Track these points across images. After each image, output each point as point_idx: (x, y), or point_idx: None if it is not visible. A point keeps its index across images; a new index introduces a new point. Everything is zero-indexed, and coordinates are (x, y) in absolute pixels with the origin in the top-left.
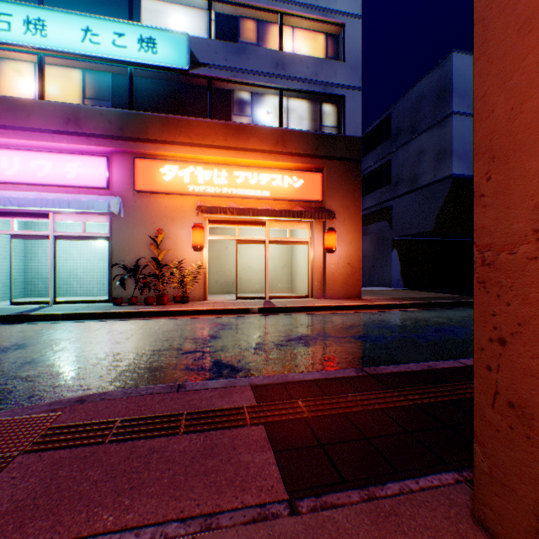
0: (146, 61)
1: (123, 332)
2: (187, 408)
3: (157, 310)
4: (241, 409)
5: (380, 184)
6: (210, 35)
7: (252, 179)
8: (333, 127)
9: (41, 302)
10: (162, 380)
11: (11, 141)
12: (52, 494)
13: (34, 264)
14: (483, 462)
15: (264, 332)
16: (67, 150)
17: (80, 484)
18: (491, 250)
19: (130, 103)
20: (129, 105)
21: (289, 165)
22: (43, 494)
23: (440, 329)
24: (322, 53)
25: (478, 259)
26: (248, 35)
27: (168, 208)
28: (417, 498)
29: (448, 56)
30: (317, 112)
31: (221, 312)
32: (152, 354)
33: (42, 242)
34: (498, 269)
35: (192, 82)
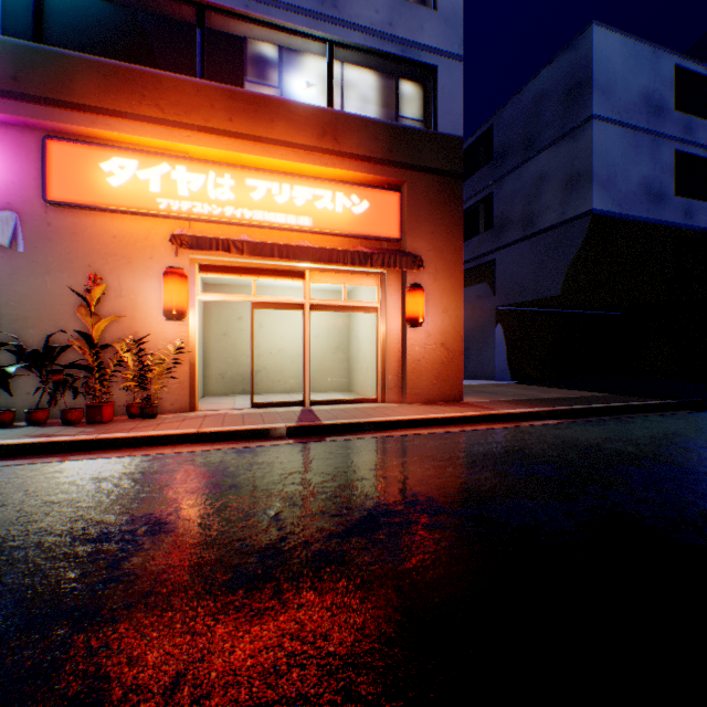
0: None
1: None
2: None
3: (71, 439)
4: None
5: (475, 230)
6: None
7: (279, 195)
8: (416, 120)
9: None
10: None
11: None
12: None
13: None
14: None
15: (291, 499)
16: None
17: None
18: None
19: (35, 29)
20: (33, 34)
21: (345, 175)
22: None
23: (648, 475)
24: None
25: None
26: None
27: (117, 239)
28: None
29: (585, 30)
30: (391, 93)
31: (212, 437)
32: None
33: None
34: None
35: (168, 13)
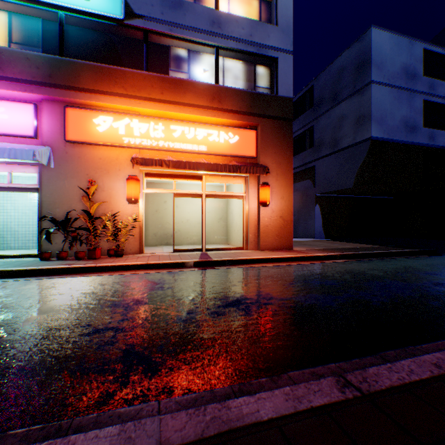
0: (78, 6)
1: (30, 296)
2: None
3: (84, 266)
4: None
5: (303, 147)
6: None
7: (188, 134)
8: (266, 88)
9: None
10: (23, 403)
11: None
12: None
13: None
14: None
15: (199, 293)
16: None
17: None
18: None
19: (60, 49)
20: (59, 51)
21: (225, 121)
22: None
23: (384, 285)
24: (256, 17)
25: None
26: None
27: (102, 160)
28: None
29: (367, 30)
30: (251, 73)
31: (154, 266)
32: (43, 338)
33: None
34: None
35: (128, 35)
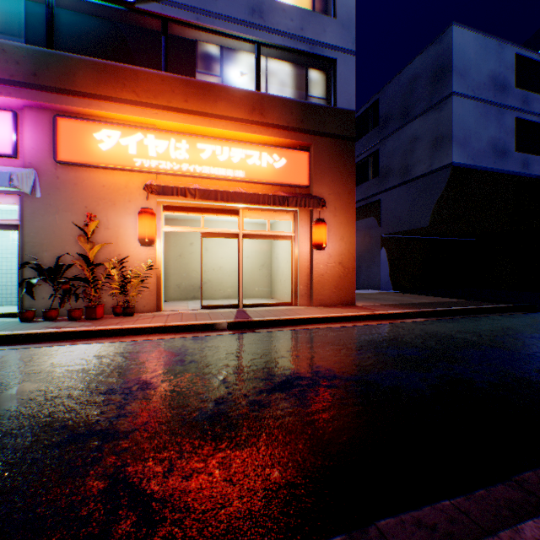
0: None
1: None
2: None
3: (77, 330)
4: None
5: (366, 177)
6: None
7: (221, 155)
8: (321, 98)
9: None
10: None
11: None
12: None
13: None
14: None
15: (233, 369)
16: None
17: None
18: None
19: (48, 39)
20: (47, 42)
21: (268, 140)
22: None
23: (484, 355)
24: (308, 7)
25: None
26: None
27: (106, 188)
28: None
29: (447, 29)
30: (302, 78)
31: (175, 329)
32: None
33: None
34: None
35: (141, 24)
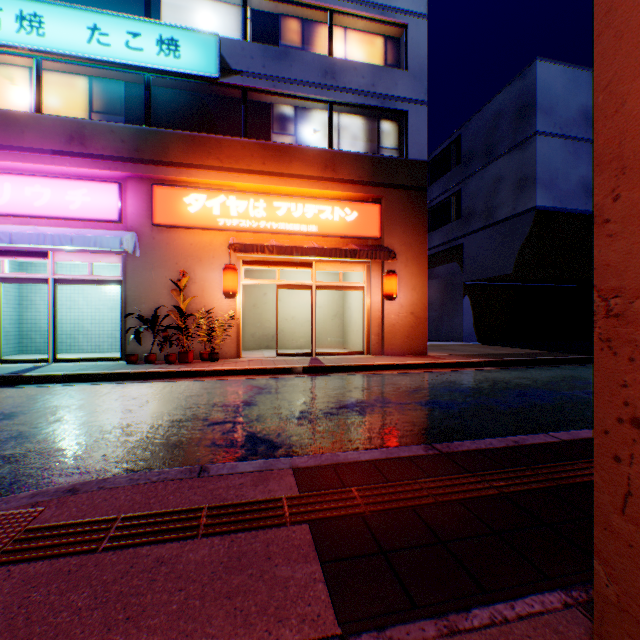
0: (167, 66)
1: (136, 397)
2: (209, 500)
3: (179, 370)
4: (279, 502)
5: (449, 218)
6: (245, 37)
7: (295, 211)
8: (393, 149)
9: (38, 360)
10: (181, 460)
11: (0, 164)
12: (17, 630)
13: (31, 314)
14: (609, 588)
15: (310, 397)
16: (70, 175)
17: (57, 614)
18: (620, 296)
19: (147, 118)
20: (146, 121)
21: (340, 194)
22: (4, 630)
23: (523, 393)
24: (380, 60)
25: (601, 309)
26: (290, 37)
27: (193, 246)
28: (514, 632)
29: (531, 64)
30: (374, 131)
31: (257, 372)
32: (171, 426)
33: (40, 286)
34: (632, 323)
35: (223, 94)
